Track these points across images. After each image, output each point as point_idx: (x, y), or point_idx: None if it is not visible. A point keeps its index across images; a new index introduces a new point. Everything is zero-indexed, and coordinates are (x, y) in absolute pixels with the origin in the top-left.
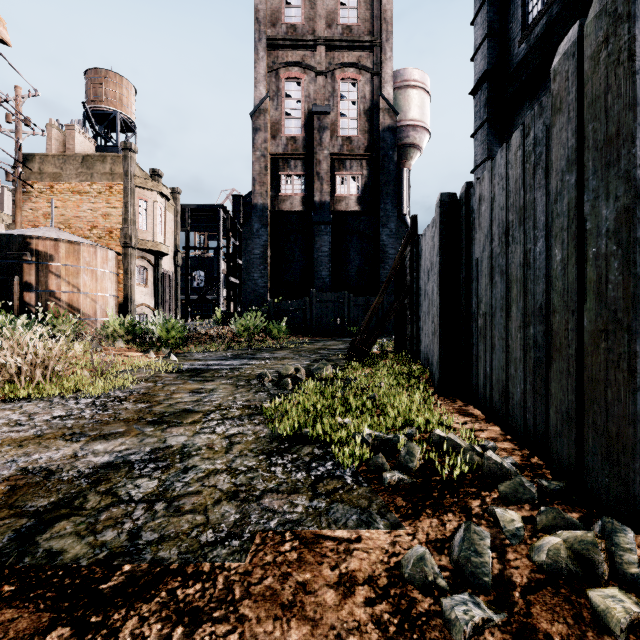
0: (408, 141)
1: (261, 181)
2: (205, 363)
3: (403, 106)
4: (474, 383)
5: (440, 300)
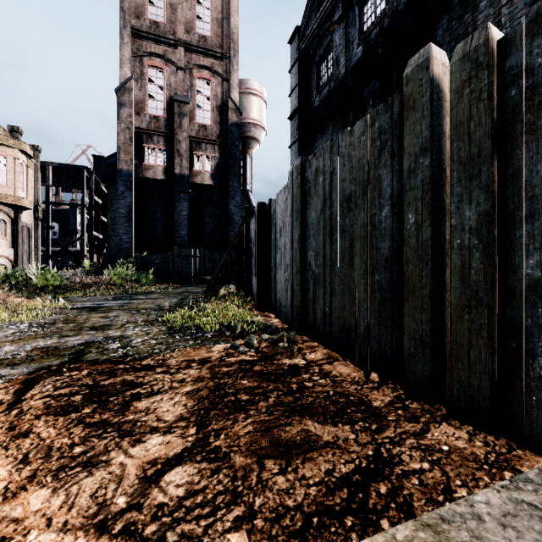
0: (250, 135)
1: (126, 150)
2: (94, 303)
3: (246, 107)
4: (272, 302)
5: (258, 259)
